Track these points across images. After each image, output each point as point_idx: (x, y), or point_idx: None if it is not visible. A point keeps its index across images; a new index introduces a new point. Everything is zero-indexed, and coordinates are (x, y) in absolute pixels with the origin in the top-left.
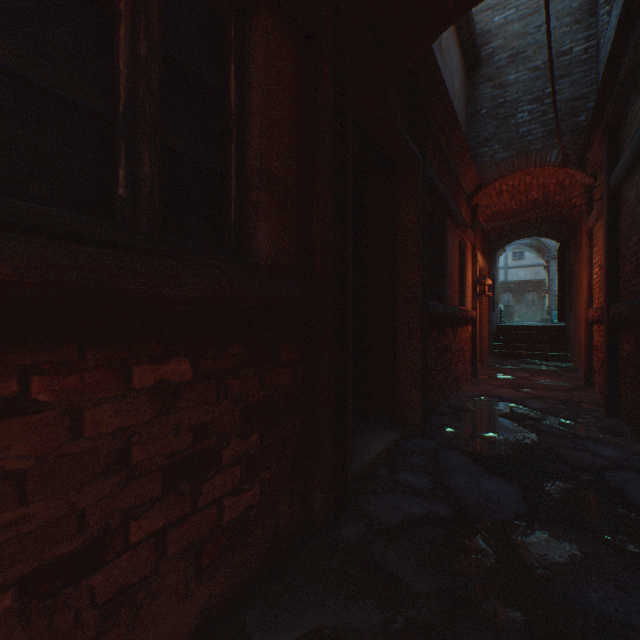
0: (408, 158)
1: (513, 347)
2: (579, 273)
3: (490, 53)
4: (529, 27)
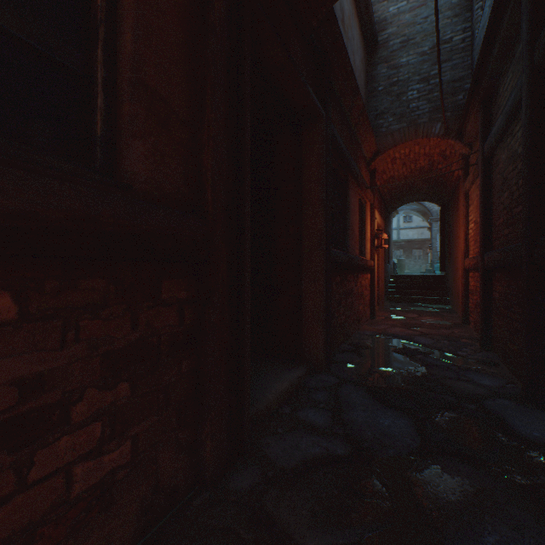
0: (312, 112)
1: (404, 293)
2: (457, 230)
3: (386, 38)
4: (418, 18)
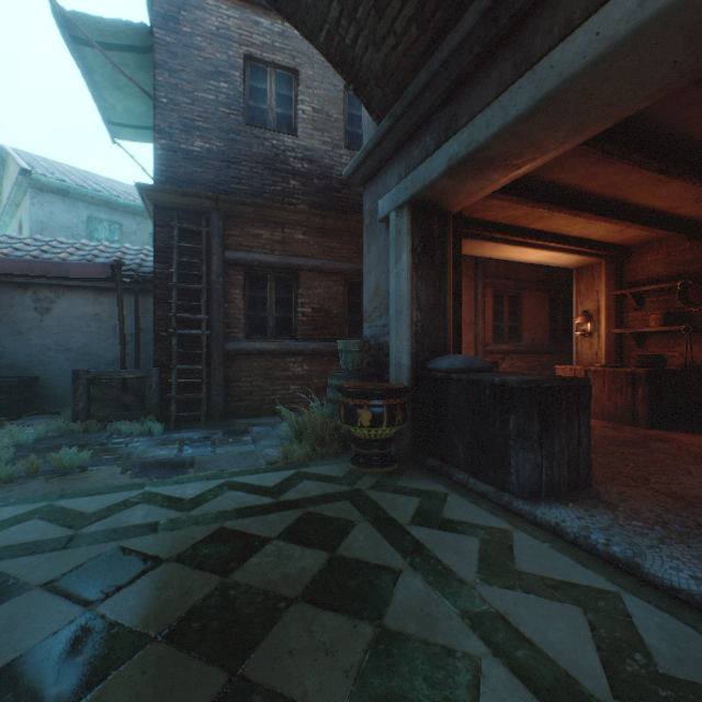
0: None
1: None
2: None
3: None
4: None
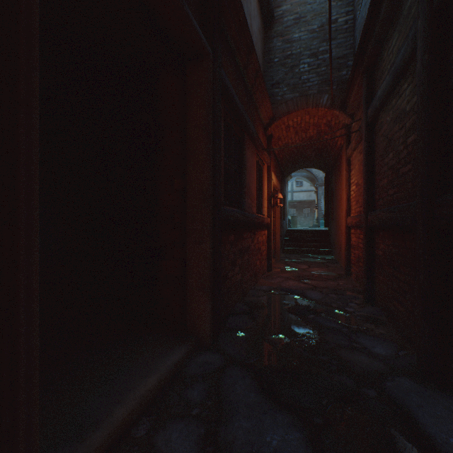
0: (196, 46)
1: (297, 245)
2: (339, 192)
3: (281, 14)
4: None
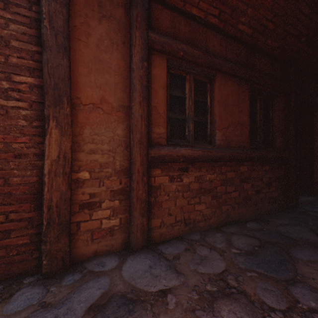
0: None
1: None
2: None
3: None
4: None
